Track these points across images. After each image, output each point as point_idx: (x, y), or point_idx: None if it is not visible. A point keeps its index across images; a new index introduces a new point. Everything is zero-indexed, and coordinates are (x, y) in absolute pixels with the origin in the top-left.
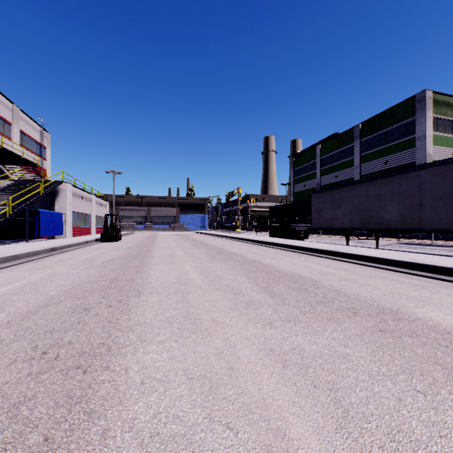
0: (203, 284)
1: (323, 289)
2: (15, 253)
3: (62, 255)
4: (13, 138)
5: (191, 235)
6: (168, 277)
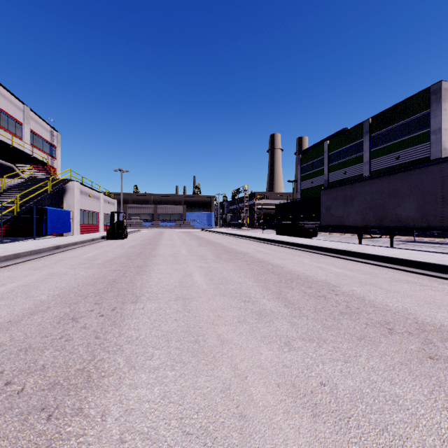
0: (208, 289)
1: (343, 296)
2: (17, 251)
3: (66, 253)
4: (24, 138)
5: (197, 232)
6: (170, 280)
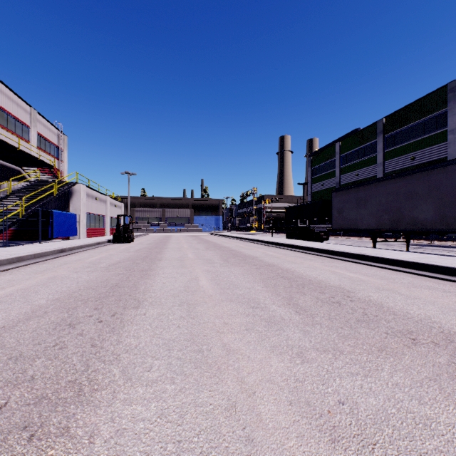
0: (214, 294)
1: (360, 302)
2: (21, 254)
3: (70, 256)
4: (31, 141)
5: (205, 236)
6: (174, 284)
